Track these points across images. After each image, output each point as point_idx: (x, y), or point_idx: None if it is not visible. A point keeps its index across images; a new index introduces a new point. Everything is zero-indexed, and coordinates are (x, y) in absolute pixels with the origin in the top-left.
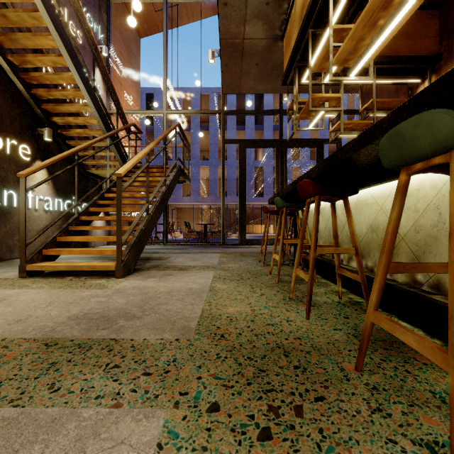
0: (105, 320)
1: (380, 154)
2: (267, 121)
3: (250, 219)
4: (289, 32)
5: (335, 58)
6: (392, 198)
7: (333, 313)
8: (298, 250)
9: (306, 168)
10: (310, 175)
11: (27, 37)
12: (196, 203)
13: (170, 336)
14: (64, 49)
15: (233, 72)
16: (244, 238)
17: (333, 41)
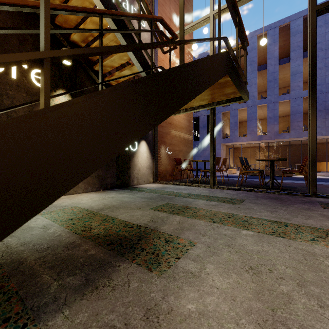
0: None
1: None
2: None
3: (319, 156)
4: None
5: None
6: None
7: None
8: None
9: None
10: None
11: None
12: (252, 141)
13: None
14: None
15: None
16: None
17: None
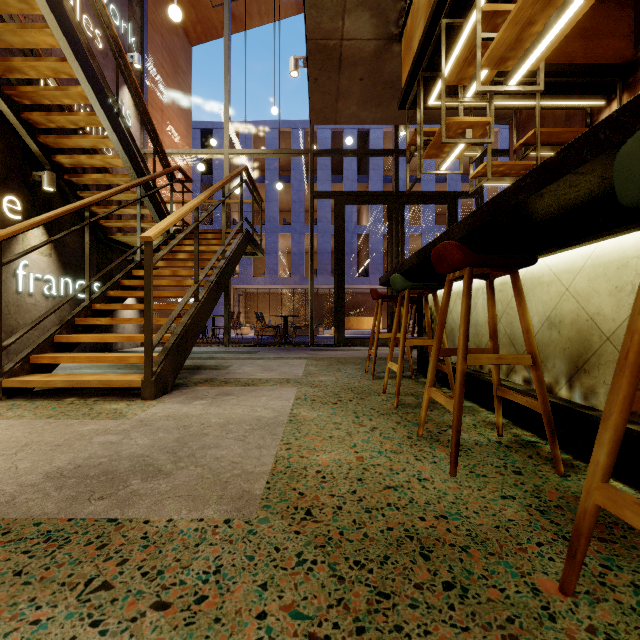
0: (108, 479)
1: (618, 176)
2: (374, 170)
3: (349, 309)
4: (409, 28)
5: (486, 56)
6: (588, 272)
7: (494, 465)
8: (432, 357)
9: (430, 236)
10: (449, 237)
11: (11, 30)
12: (273, 286)
13: (216, 513)
14: (68, 49)
15: (326, 92)
16: (342, 337)
17: (482, 32)
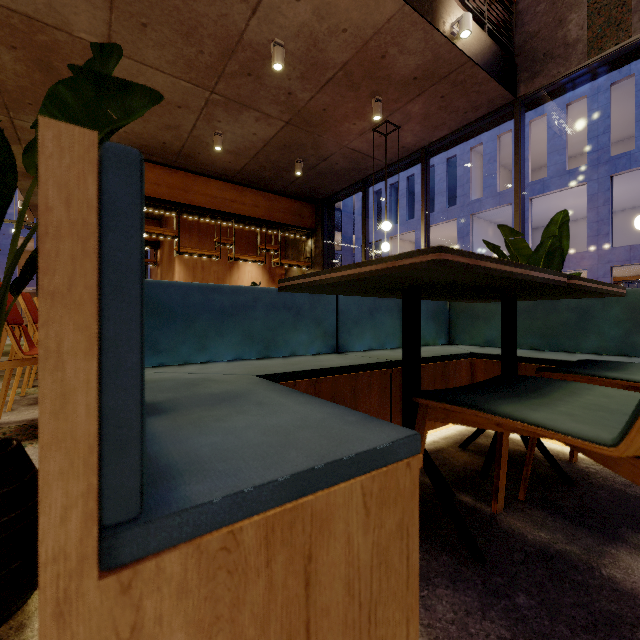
0: None
1: None
2: None
3: None
4: None
5: None
6: None
7: None
8: None
9: None
10: None
11: None
12: None
13: None
14: None
15: None
16: None
17: None
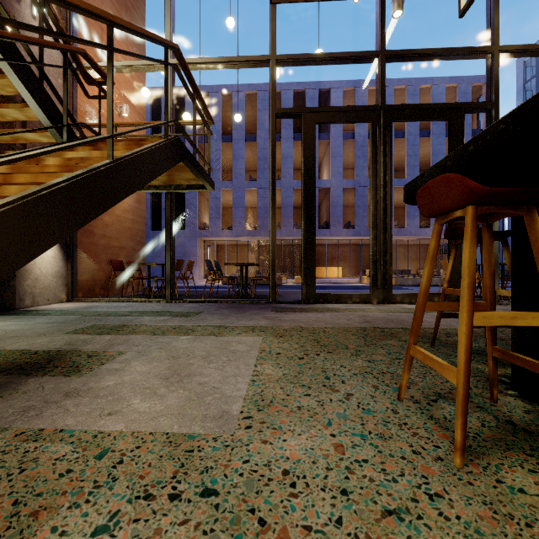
0: None
1: None
2: (334, 127)
3: None
4: None
5: None
6: None
7: None
8: None
9: None
10: None
11: None
12: (239, 238)
13: None
14: None
15: None
16: (312, 290)
17: None
